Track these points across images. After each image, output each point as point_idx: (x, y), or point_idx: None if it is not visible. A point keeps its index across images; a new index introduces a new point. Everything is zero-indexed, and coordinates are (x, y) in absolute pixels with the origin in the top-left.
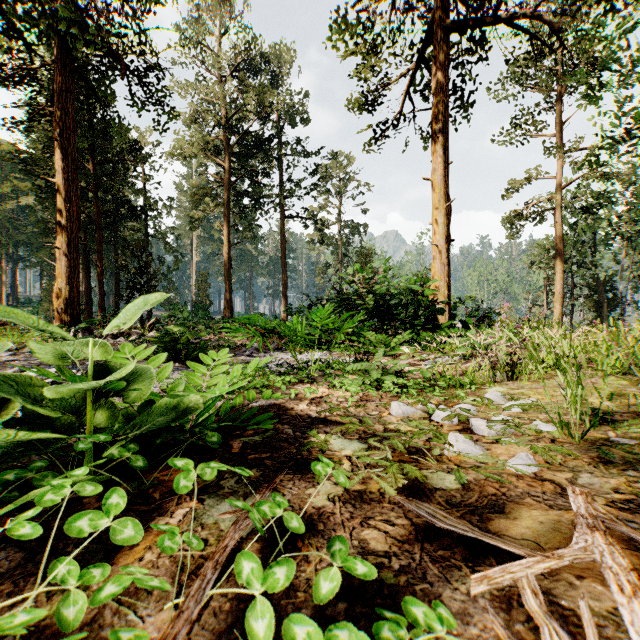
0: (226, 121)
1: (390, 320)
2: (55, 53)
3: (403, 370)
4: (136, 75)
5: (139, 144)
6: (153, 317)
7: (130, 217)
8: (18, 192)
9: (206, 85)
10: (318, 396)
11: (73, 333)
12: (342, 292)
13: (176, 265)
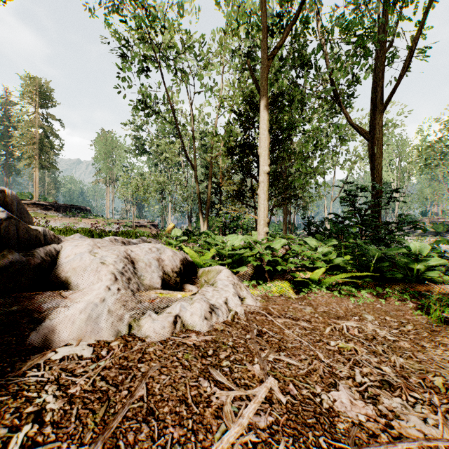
0: None
1: None
2: None
3: None
4: None
5: None
6: None
7: None
8: None
9: None
10: None
11: None
12: None
13: None
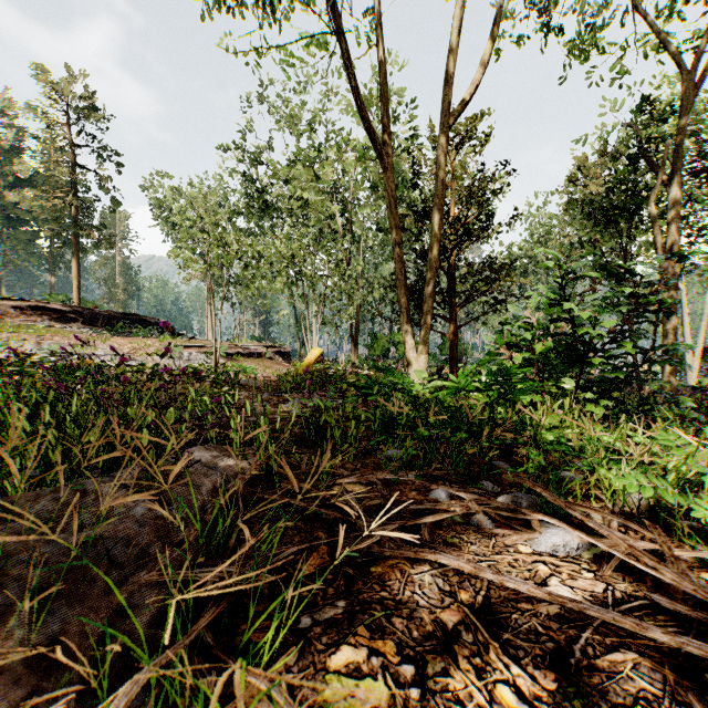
0: None
1: None
2: None
3: None
4: None
5: None
6: None
7: None
8: None
9: None
10: None
11: None
12: None
13: None
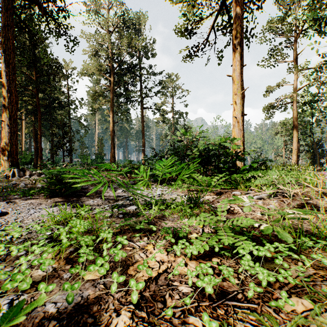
0: (111, 54)
1: (208, 165)
2: (2, 3)
3: (230, 209)
4: (51, 17)
5: (65, 69)
6: (74, 162)
7: (60, 108)
8: (2, 95)
9: (100, 34)
10: (153, 276)
11: (12, 172)
12: (175, 147)
13: (85, 134)
